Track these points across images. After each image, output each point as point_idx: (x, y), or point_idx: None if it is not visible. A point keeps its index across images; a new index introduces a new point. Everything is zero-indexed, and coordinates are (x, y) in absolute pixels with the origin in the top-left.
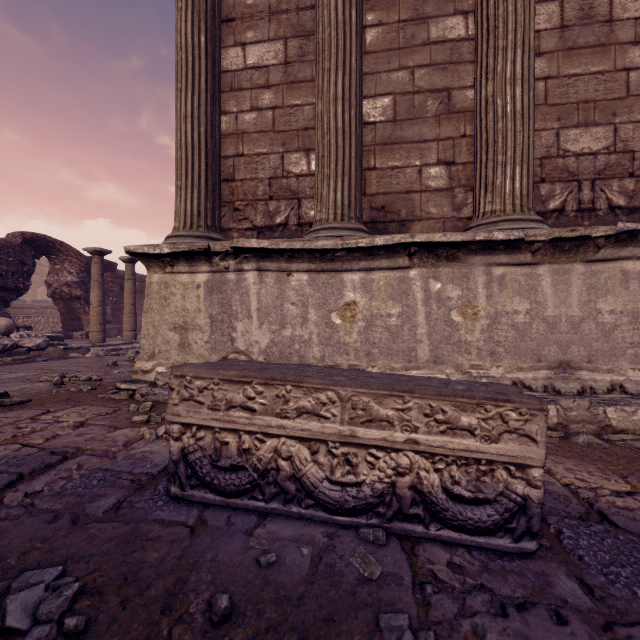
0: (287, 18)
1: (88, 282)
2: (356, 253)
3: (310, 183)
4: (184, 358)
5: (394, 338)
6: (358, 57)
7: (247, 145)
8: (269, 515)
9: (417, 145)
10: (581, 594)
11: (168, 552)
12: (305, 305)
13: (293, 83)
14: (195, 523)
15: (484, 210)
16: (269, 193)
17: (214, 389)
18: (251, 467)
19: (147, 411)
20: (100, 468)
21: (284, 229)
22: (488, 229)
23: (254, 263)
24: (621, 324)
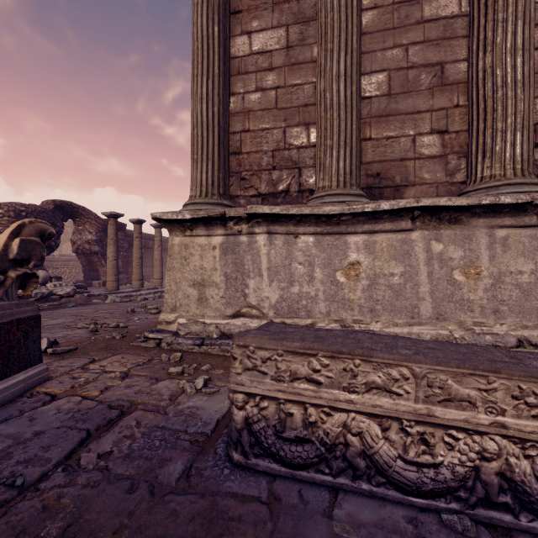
0: (289, 7)
1: (104, 240)
2: (361, 217)
3: (310, 154)
4: (202, 311)
5: (397, 296)
6: (358, 37)
7: (252, 122)
8: (338, 491)
9: (411, 116)
10: None
11: (255, 537)
12: (311, 265)
13: (294, 65)
14: (269, 499)
15: (482, 175)
16: (272, 164)
17: (277, 360)
18: (317, 440)
19: (177, 361)
20: (157, 426)
21: (286, 195)
22: (489, 193)
23: (264, 227)
24: None
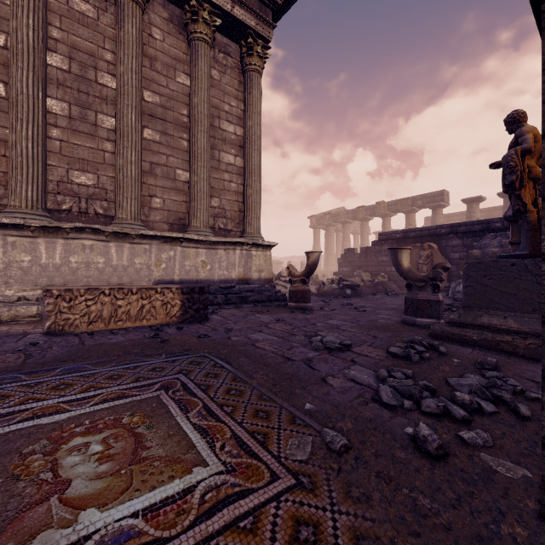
0: None
1: None
2: None
3: None
4: None
5: None
6: None
7: None
8: None
9: None
10: None
11: None
12: None
13: None
14: None
15: (11, 204)
16: None
17: None
18: None
19: None
20: None
21: None
22: (7, 215)
23: None
24: (81, 268)
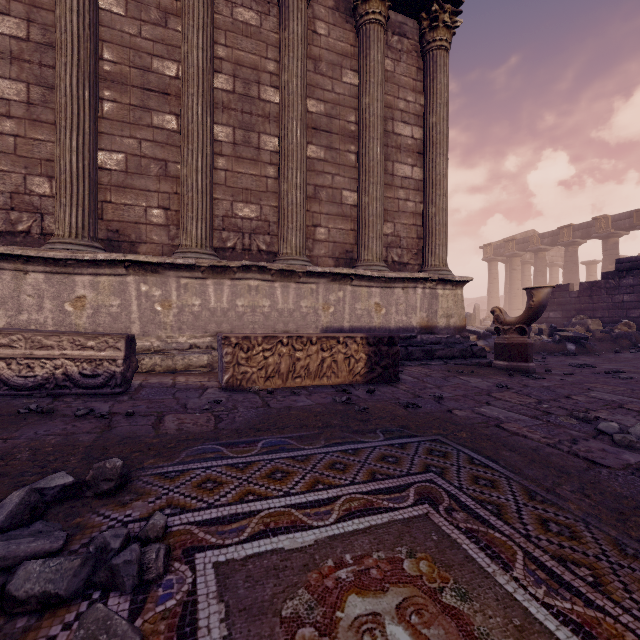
0: (30, 67)
1: None
2: (85, 263)
3: (53, 203)
4: None
5: (115, 320)
6: (92, 124)
7: None
8: None
9: (144, 192)
10: (126, 398)
11: None
12: (41, 297)
13: (36, 121)
14: None
15: (182, 243)
16: (11, 204)
17: None
18: None
19: None
20: None
21: (27, 236)
22: (180, 256)
23: None
24: (247, 312)
